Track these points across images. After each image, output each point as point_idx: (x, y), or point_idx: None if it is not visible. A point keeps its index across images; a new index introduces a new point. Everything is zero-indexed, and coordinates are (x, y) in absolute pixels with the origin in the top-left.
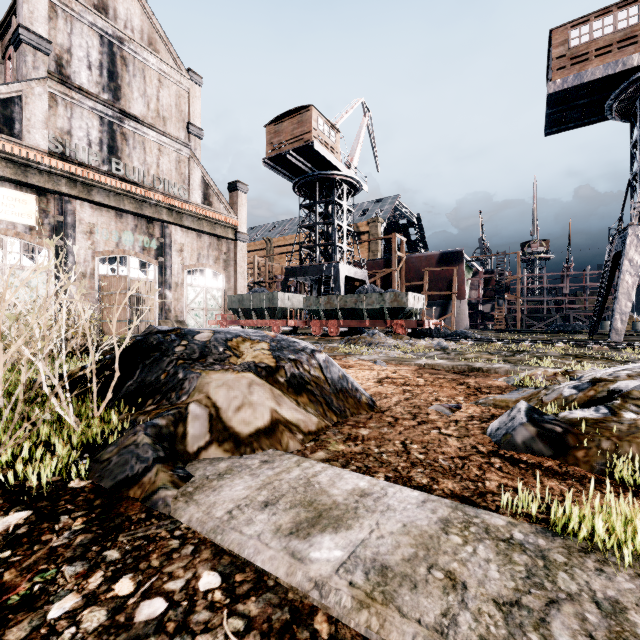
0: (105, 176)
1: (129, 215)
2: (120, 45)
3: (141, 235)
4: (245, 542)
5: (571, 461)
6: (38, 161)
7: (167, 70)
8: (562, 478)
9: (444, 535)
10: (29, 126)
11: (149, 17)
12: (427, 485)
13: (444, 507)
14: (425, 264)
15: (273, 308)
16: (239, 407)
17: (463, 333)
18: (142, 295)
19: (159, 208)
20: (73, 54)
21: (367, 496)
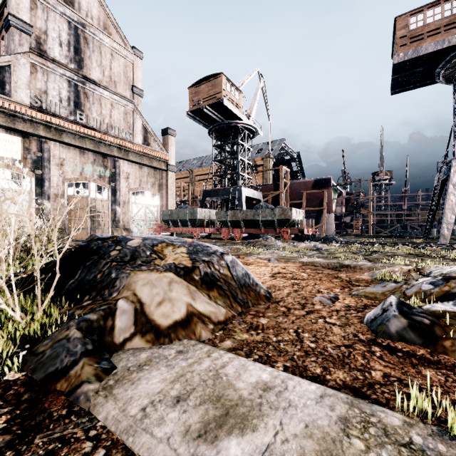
0: (72, 124)
1: (89, 152)
2: (83, 29)
3: (98, 167)
4: (154, 447)
5: (440, 350)
6: (23, 112)
7: (117, 47)
8: (436, 367)
9: (346, 438)
10: (16, 87)
11: (104, 9)
12: (321, 375)
13: (341, 403)
14: (303, 188)
15: (194, 219)
16: (160, 302)
17: (332, 238)
18: (99, 210)
19: (111, 147)
20: (48, 35)
21: (270, 390)
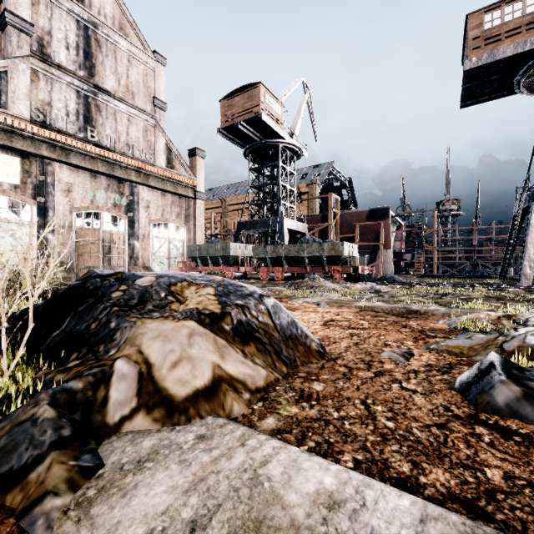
0: (81, 142)
1: (102, 176)
2: (94, 29)
3: (113, 193)
4: None
5: None
6: (22, 128)
7: (135, 51)
8: None
9: None
10: (14, 97)
11: (120, 5)
12: (411, 476)
13: None
14: (356, 219)
15: (226, 256)
16: (175, 363)
17: (391, 278)
18: (114, 245)
19: (128, 170)
20: (53, 36)
21: (338, 508)
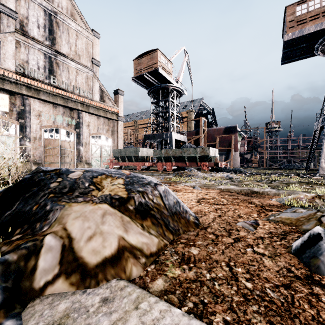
0: (47, 85)
1: (60, 106)
2: (55, 16)
3: (67, 117)
4: None
5: None
6: (9, 76)
7: (81, 30)
8: None
9: None
10: (5, 58)
11: (71, 1)
12: None
13: None
14: (217, 133)
15: (137, 156)
16: (91, 237)
17: (239, 169)
18: (67, 149)
19: (76, 103)
20: (29, 19)
21: None
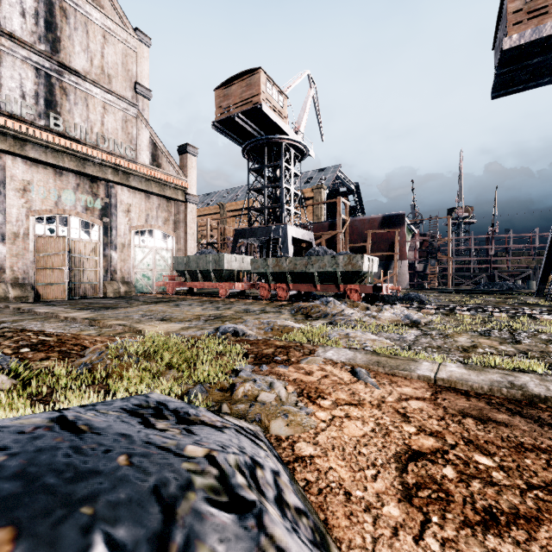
0: (40, 130)
1: (70, 173)
2: None
3: (84, 194)
4: None
5: None
6: None
7: (112, 27)
8: None
9: None
10: None
11: None
12: None
13: None
14: (368, 226)
15: (219, 270)
16: None
17: (417, 297)
18: (85, 256)
19: (103, 167)
20: None
21: None
